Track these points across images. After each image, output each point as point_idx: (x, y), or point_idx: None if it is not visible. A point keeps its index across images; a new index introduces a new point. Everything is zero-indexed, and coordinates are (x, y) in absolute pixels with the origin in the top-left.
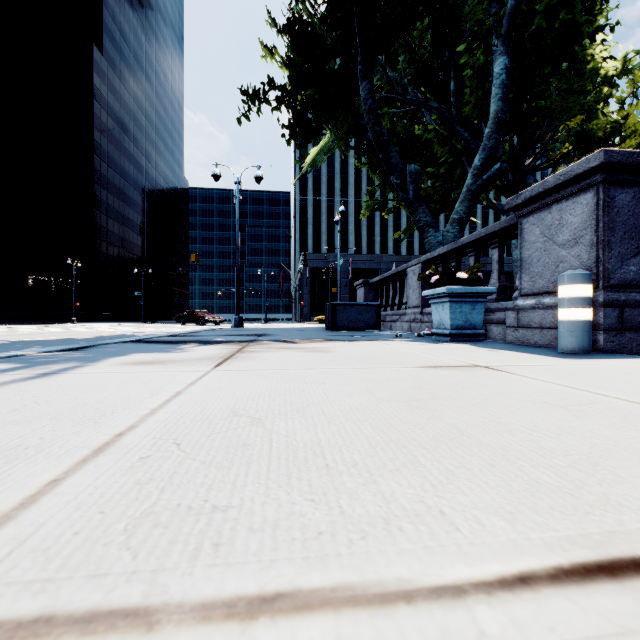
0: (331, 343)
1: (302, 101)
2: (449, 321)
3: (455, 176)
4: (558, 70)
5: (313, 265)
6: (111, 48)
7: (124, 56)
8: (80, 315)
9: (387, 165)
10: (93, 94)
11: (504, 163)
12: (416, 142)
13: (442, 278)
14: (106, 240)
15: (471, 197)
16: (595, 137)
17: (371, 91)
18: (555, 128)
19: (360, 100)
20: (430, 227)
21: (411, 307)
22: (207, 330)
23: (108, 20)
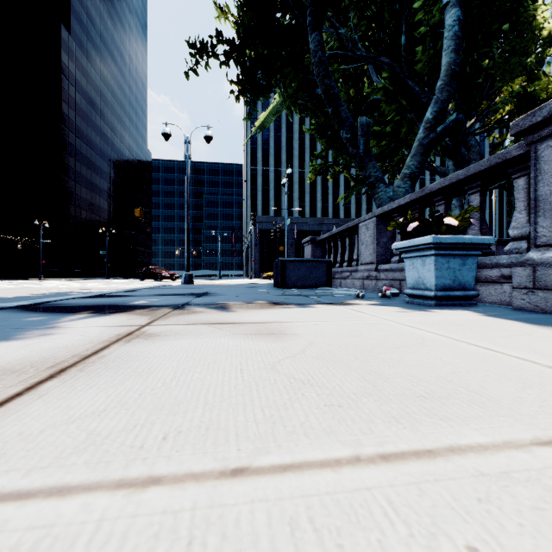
0: (284, 310)
1: (250, 56)
2: (434, 280)
3: (401, 136)
4: (502, 32)
5: (262, 227)
6: (78, 29)
7: (91, 37)
8: (48, 272)
9: (337, 119)
10: (61, 70)
11: (460, 114)
12: (361, 106)
13: (422, 225)
14: (74, 203)
15: (423, 151)
16: (538, 97)
17: (321, 43)
18: (498, 89)
19: (308, 57)
20: (380, 182)
21: (364, 263)
22: (150, 287)
23: (75, 3)
